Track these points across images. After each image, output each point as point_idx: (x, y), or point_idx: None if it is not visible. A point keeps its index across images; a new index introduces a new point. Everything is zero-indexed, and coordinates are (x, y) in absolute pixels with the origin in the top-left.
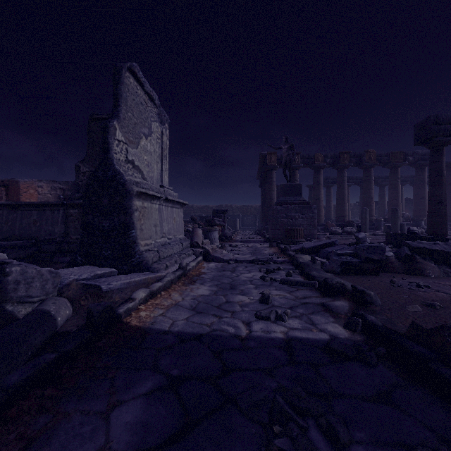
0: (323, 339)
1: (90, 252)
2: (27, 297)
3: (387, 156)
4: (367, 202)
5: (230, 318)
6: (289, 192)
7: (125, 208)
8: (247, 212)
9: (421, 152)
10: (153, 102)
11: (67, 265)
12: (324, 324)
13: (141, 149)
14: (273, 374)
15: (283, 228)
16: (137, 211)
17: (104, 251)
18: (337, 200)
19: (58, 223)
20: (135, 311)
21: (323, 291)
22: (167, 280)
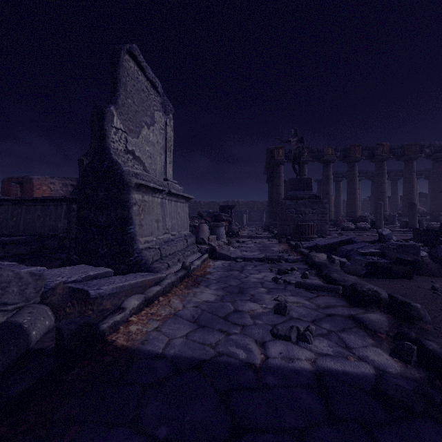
0: (367, 374)
1: (86, 250)
2: (1, 305)
3: (402, 148)
4: (380, 197)
5: (239, 336)
6: (299, 186)
7: (123, 202)
8: (254, 207)
9: (438, 144)
10: (156, 90)
11: (62, 263)
12: (362, 348)
13: (142, 139)
14: (307, 441)
15: (292, 224)
16: (136, 205)
17: (100, 248)
18: (348, 195)
19: (61, 218)
20: (125, 324)
21: (349, 299)
22: (167, 283)
